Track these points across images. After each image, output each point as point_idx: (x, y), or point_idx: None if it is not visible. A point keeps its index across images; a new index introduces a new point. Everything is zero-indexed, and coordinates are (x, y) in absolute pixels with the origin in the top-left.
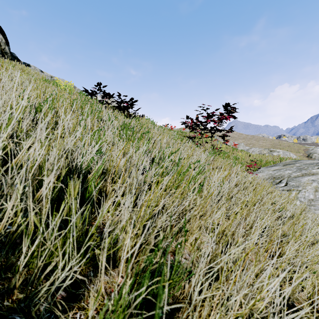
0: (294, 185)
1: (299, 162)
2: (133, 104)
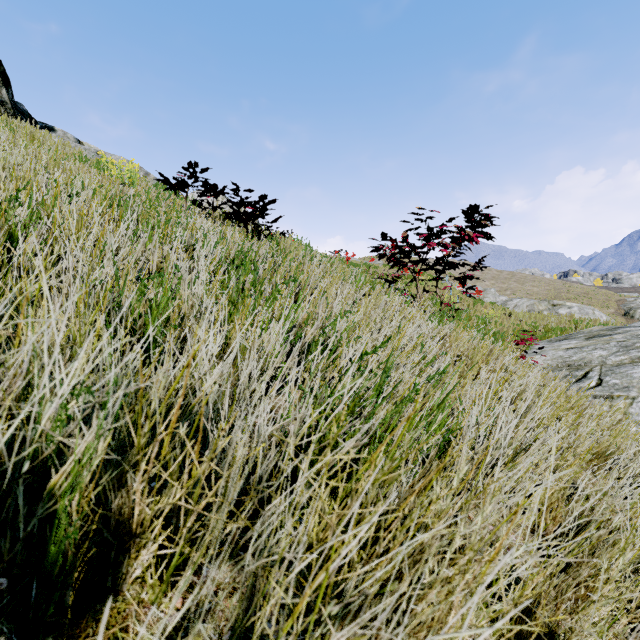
0: (618, 385)
1: (621, 331)
2: (266, 209)
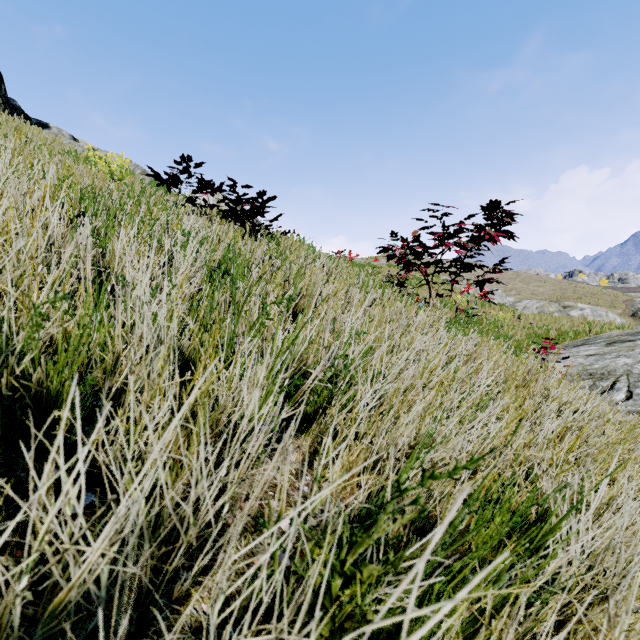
0: None
1: None
2: (264, 206)
